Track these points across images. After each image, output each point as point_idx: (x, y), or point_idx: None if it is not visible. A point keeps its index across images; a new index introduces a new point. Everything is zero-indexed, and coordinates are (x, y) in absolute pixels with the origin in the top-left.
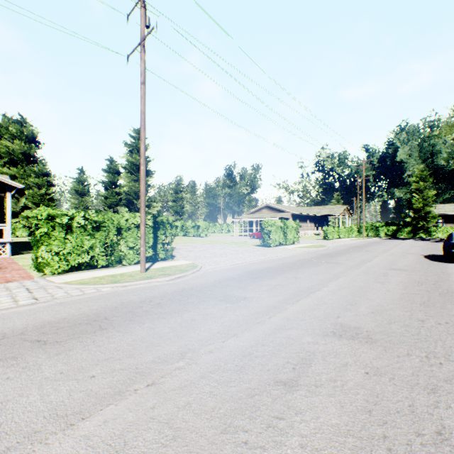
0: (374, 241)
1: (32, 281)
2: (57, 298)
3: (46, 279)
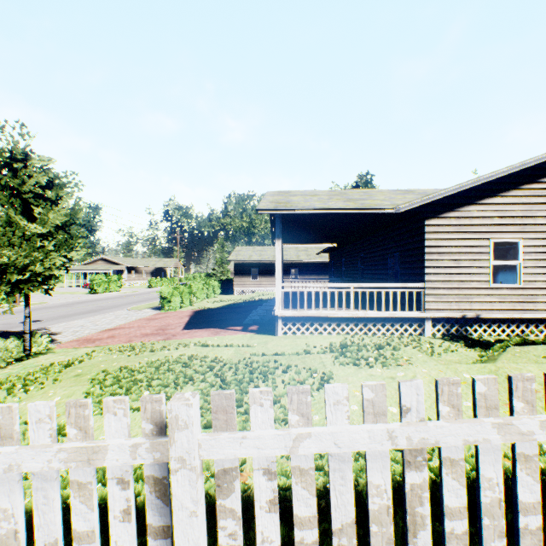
0: None
1: None
2: None
3: None
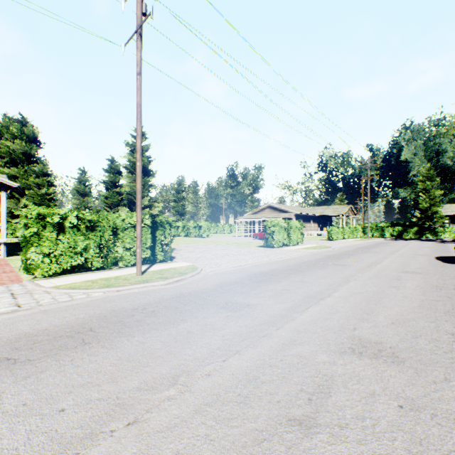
0: (380, 242)
1: (20, 284)
2: (41, 304)
3: (35, 282)
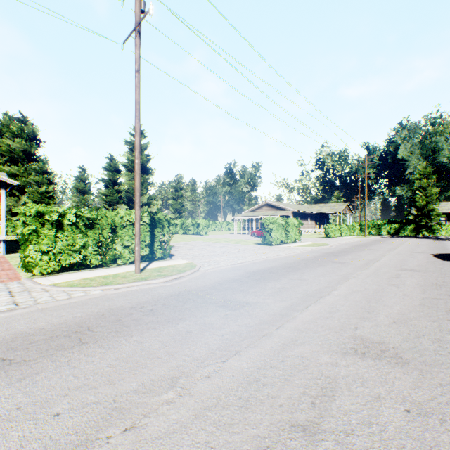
0: (377, 239)
1: (18, 282)
2: (39, 303)
3: (33, 280)
